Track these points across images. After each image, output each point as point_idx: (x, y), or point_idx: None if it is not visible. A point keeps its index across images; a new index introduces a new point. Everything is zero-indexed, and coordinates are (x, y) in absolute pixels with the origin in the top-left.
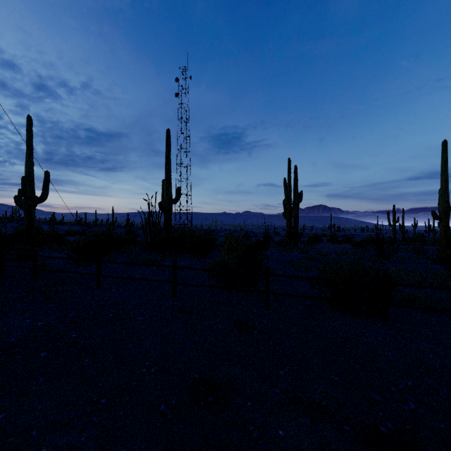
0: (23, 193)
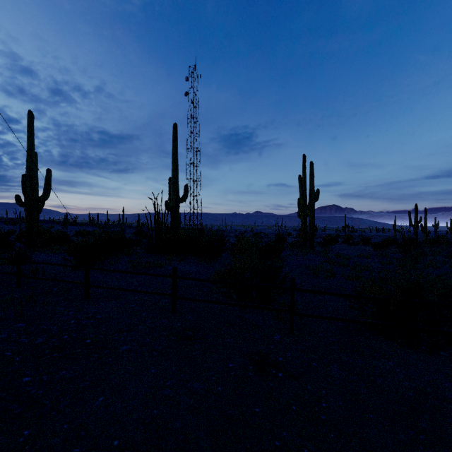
0: (23, 192)
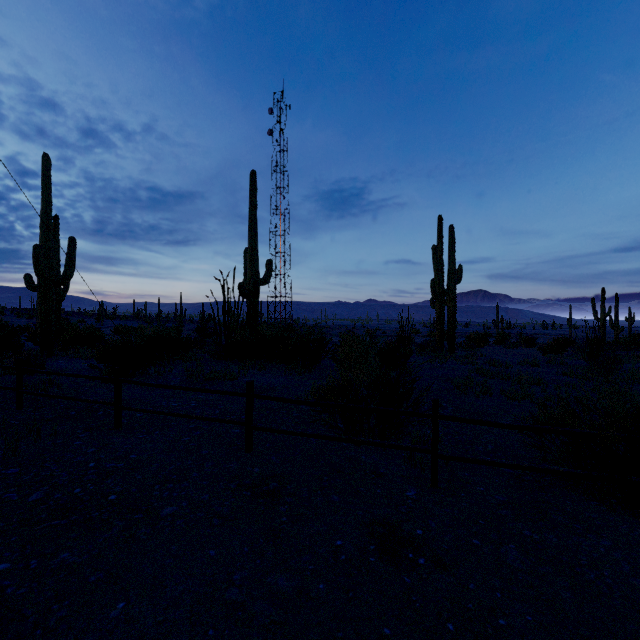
0: (36, 270)
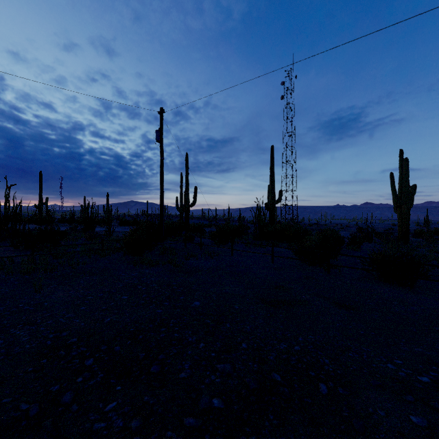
0: (184, 201)
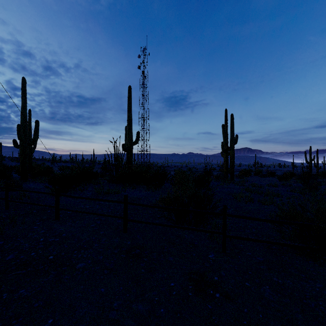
0: (18, 137)
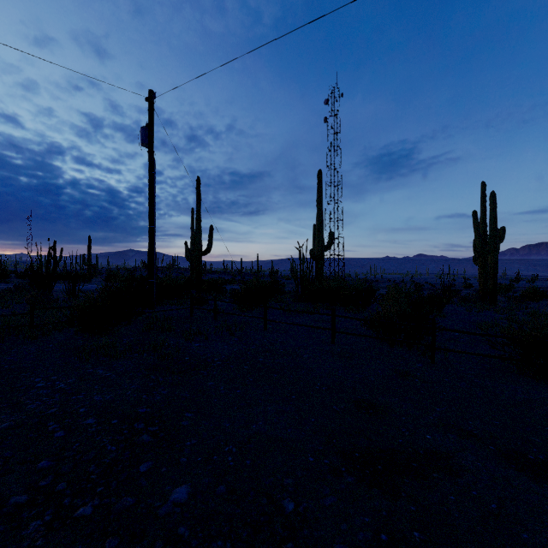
0: (195, 246)
